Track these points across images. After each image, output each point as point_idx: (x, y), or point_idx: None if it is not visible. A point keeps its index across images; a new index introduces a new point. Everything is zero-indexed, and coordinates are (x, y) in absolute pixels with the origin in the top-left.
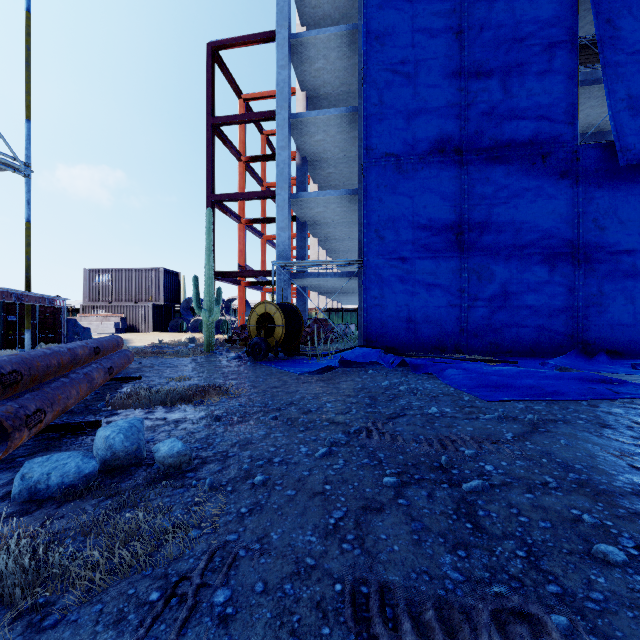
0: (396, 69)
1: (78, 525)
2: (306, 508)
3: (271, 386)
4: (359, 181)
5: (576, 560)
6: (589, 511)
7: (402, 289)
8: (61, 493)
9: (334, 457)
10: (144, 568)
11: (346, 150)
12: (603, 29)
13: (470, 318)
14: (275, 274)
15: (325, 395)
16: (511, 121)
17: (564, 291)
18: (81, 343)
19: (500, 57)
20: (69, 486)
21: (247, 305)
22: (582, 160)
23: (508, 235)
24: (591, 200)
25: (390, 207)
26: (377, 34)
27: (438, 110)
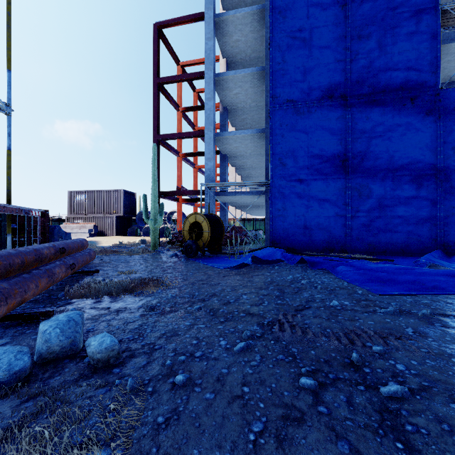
0: (295, 35)
1: None
2: (224, 417)
3: (198, 279)
4: (266, 122)
5: None
6: None
7: (300, 203)
8: None
9: (251, 352)
10: None
11: (256, 101)
12: None
13: (353, 225)
14: (203, 193)
15: (241, 287)
16: (386, 72)
17: (429, 204)
18: (48, 245)
19: (377, 23)
20: None
21: (183, 216)
22: (443, 101)
23: (383, 161)
24: (451, 132)
25: (290, 141)
26: (280, 9)
27: (328, 65)
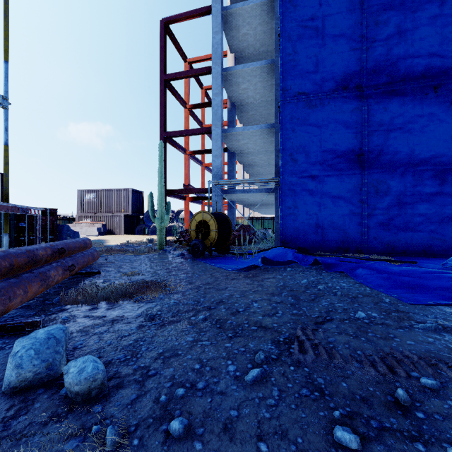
0: (306, 24)
1: None
2: None
3: (204, 282)
4: (276, 117)
5: None
6: None
7: (311, 201)
8: None
9: (266, 383)
10: None
11: (265, 96)
12: None
13: (369, 224)
14: (211, 191)
15: (251, 293)
16: (406, 59)
17: None
18: (45, 245)
19: (396, 7)
20: None
21: (191, 215)
22: None
23: (403, 155)
24: None
25: (301, 135)
26: None
27: (342, 55)
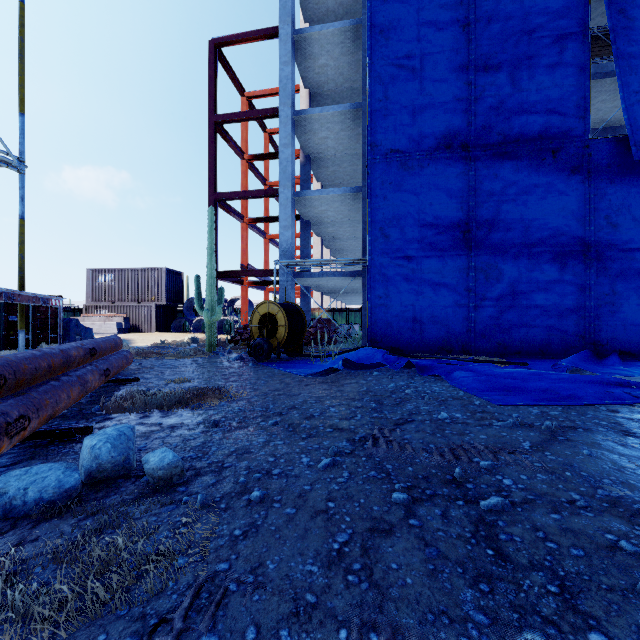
0: (401, 63)
1: (52, 550)
2: (307, 530)
3: (273, 389)
4: (363, 178)
5: (619, 599)
6: (626, 536)
7: (407, 288)
8: (39, 510)
9: (338, 469)
10: (119, 607)
11: (350, 148)
12: (616, 19)
13: (477, 318)
14: (278, 273)
15: (328, 398)
16: (520, 115)
17: (575, 290)
18: (76, 344)
19: (509, 50)
20: (48, 502)
21: (250, 305)
22: (594, 155)
23: (517, 233)
24: (603, 196)
25: (395, 205)
26: (382, 28)
27: (444, 105)
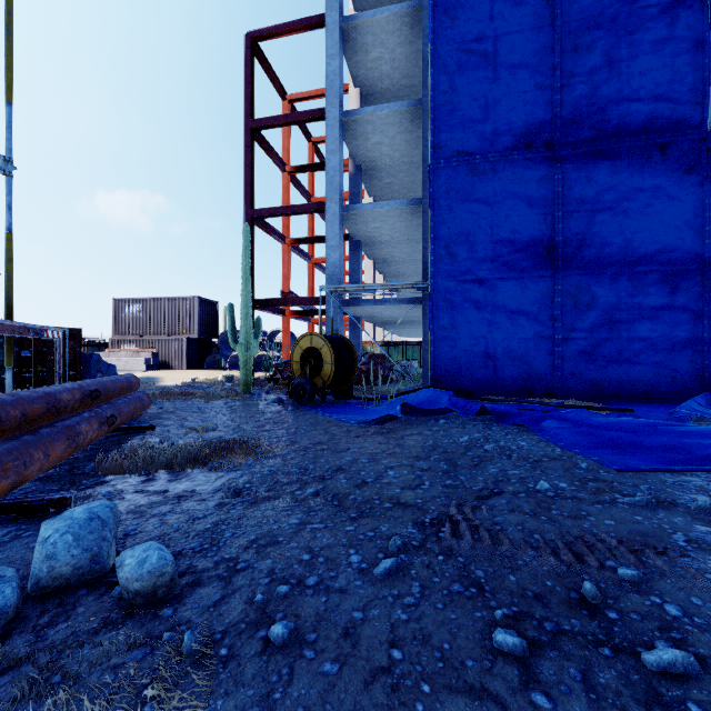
0: (471, 48)
1: None
2: None
3: (314, 441)
4: (424, 188)
5: None
6: None
7: (478, 318)
8: None
9: (404, 577)
10: None
11: (408, 154)
12: None
13: (565, 353)
14: (324, 301)
15: (385, 456)
16: (619, 104)
17: (690, 318)
18: (71, 385)
19: (604, 24)
20: None
21: (293, 338)
22: None
23: (615, 248)
24: None
25: (463, 217)
26: (447, 6)
27: (524, 95)
